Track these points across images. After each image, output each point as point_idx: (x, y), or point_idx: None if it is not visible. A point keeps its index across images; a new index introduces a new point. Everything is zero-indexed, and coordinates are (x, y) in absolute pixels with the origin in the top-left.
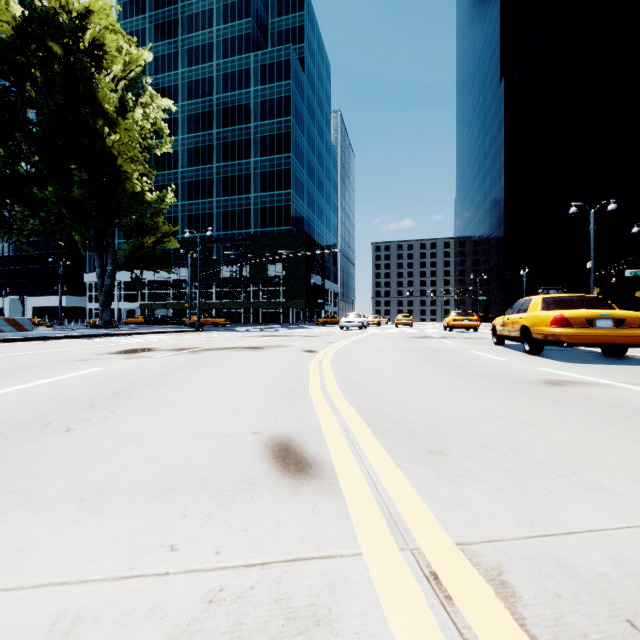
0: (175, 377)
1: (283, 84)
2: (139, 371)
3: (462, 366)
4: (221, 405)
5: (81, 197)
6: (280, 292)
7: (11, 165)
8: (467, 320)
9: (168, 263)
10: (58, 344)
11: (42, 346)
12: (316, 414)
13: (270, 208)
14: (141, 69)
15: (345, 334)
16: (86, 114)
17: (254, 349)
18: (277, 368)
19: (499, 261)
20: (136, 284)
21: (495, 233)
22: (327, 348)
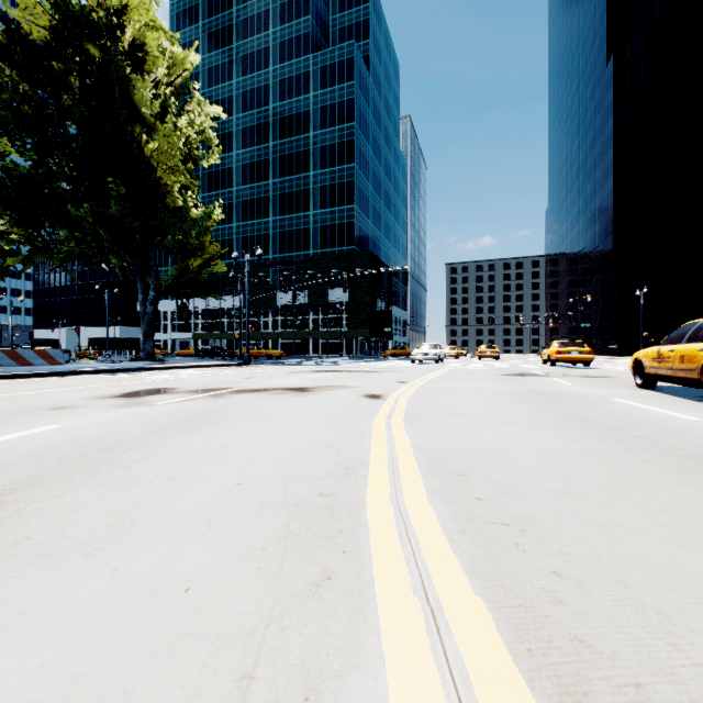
0: (142, 451)
1: (345, 86)
2: (103, 434)
3: (636, 433)
4: (143, 568)
5: (118, 214)
6: (342, 320)
7: (48, 183)
8: (576, 352)
9: (216, 288)
10: (70, 381)
11: (47, 384)
12: (379, 654)
13: (331, 226)
14: (188, 74)
15: (418, 369)
16: (123, 120)
17: (298, 392)
18: (318, 431)
19: (605, 280)
20: (182, 312)
21: (600, 246)
22: (397, 391)
